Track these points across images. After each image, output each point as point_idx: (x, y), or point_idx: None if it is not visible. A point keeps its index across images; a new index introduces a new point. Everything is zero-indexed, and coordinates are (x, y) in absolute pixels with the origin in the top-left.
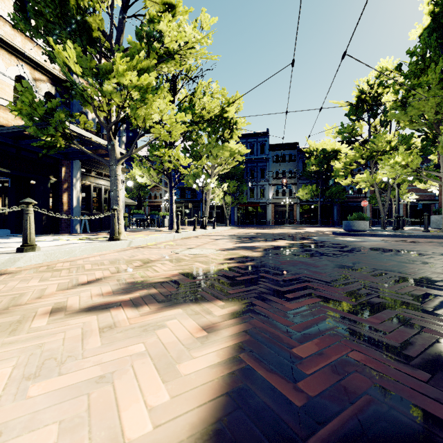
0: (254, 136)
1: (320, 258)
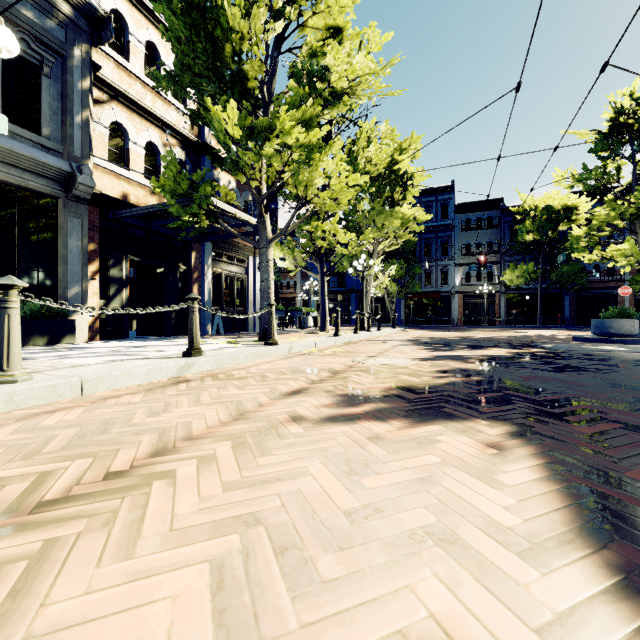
0: (431, 193)
1: (579, 374)
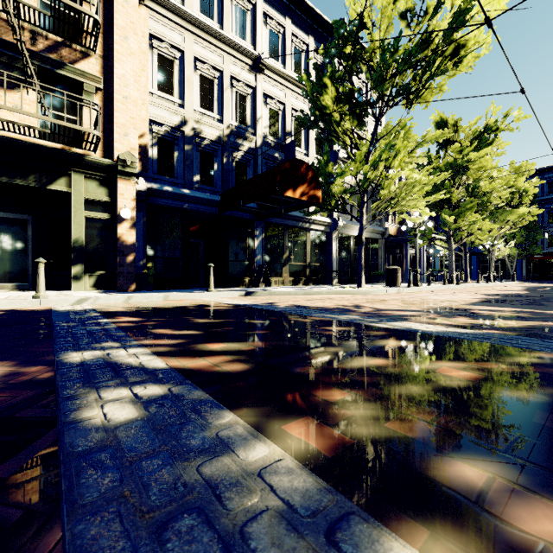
0: None
1: None
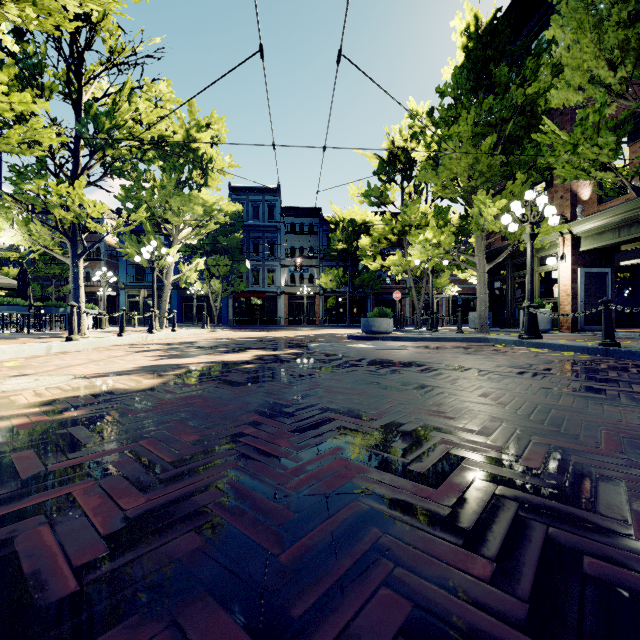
0: (259, 192)
1: (260, 387)
